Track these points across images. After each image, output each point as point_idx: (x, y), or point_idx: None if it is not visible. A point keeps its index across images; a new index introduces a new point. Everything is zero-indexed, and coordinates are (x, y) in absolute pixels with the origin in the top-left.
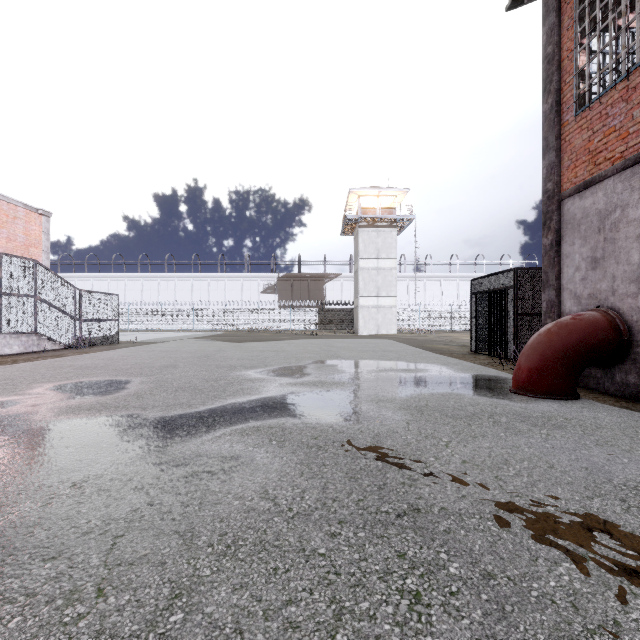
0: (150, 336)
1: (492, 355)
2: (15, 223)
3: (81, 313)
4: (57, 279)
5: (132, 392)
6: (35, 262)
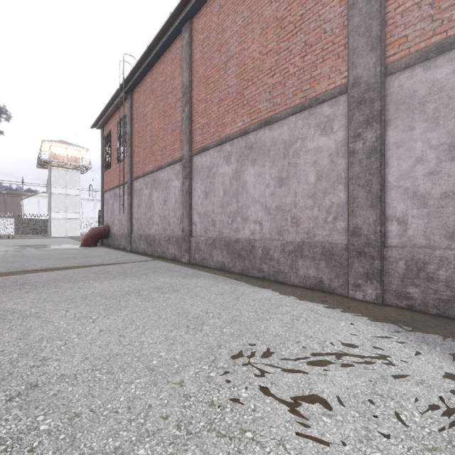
0: None
1: None
2: None
3: None
4: None
5: None
6: None
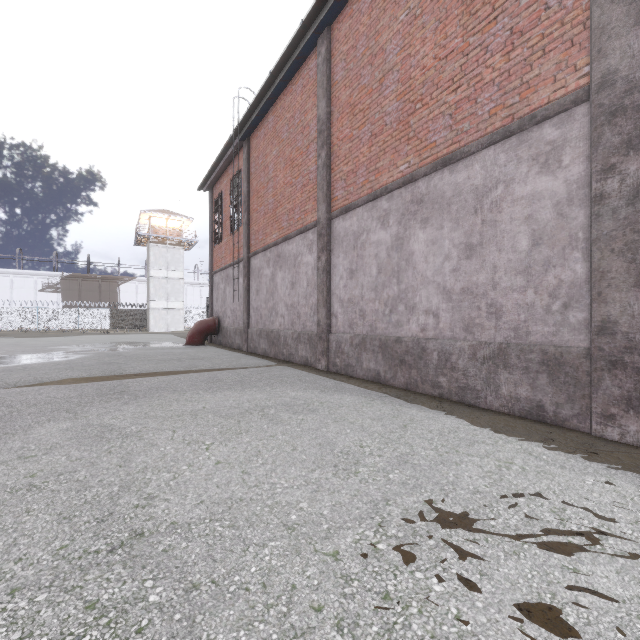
0: None
1: None
2: None
3: None
4: None
5: None
6: None
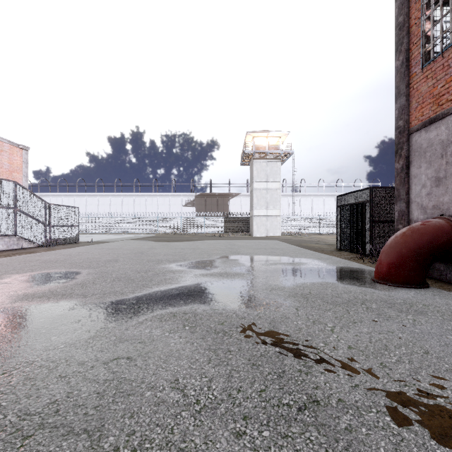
0: (103, 237)
1: (353, 252)
2: (2, 155)
3: (50, 221)
4: (32, 196)
5: (79, 282)
6: (15, 183)
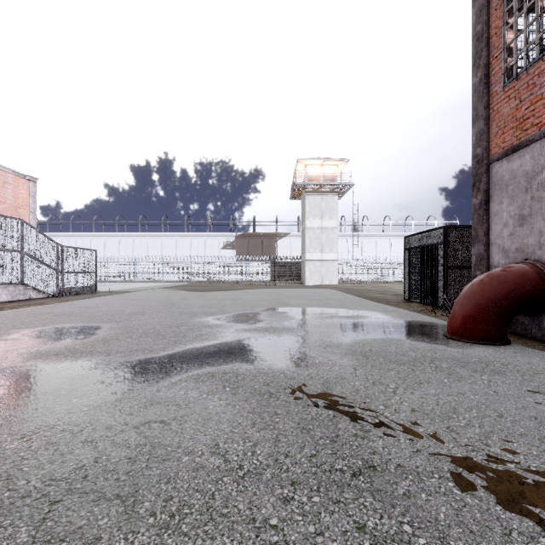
0: (125, 286)
1: (424, 303)
2: (5, 187)
3: (63, 266)
4: (41, 236)
5: (100, 338)
6: (21, 221)
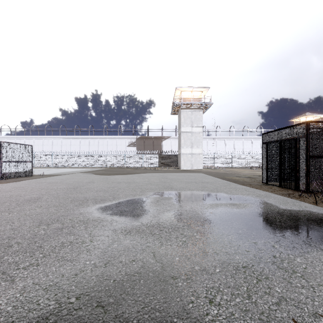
0: (59, 171)
1: (283, 186)
2: None
3: (1, 156)
4: None
5: None
6: None
